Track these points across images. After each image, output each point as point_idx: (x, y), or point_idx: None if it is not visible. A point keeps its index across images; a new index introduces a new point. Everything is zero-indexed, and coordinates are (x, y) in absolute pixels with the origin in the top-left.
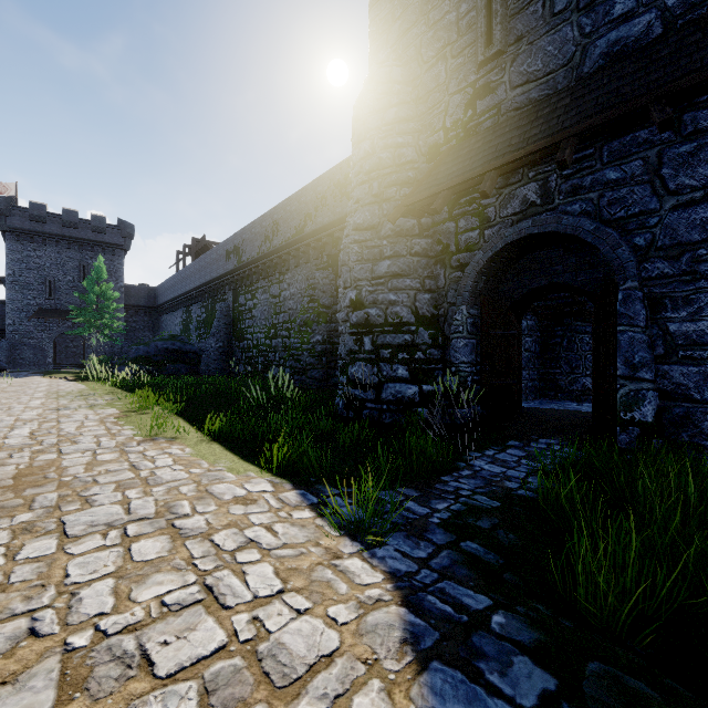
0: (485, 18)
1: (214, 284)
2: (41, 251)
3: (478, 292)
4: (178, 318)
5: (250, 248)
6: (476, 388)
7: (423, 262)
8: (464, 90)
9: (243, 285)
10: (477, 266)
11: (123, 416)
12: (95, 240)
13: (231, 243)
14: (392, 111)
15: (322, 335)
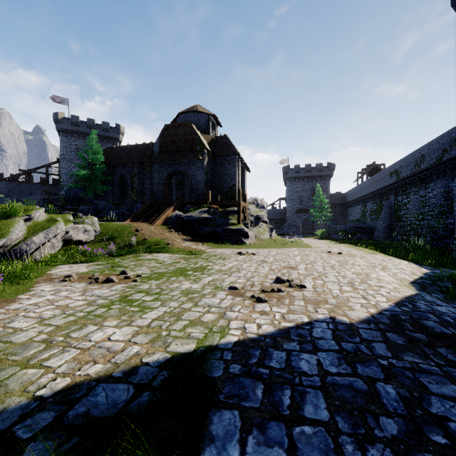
0: None
1: (381, 191)
2: (297, 185)
3: None
4: (358, 209)
5: (405, 170)
6: None
7: None
8: None
9: (400, 191)
10: None
11: (357, 249)
12: (317, 175)
13: (392, 168)
14: None
15: (453, 219)
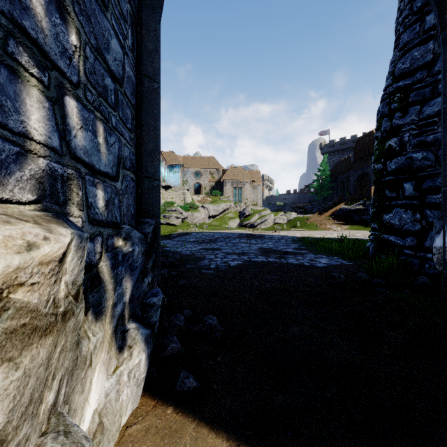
0: None
1: None
2: None
3: None
4: None
5: None
6: None
7: None
8: None
9: None
10: None
11: None
12: None
13: None
14: None
15: None
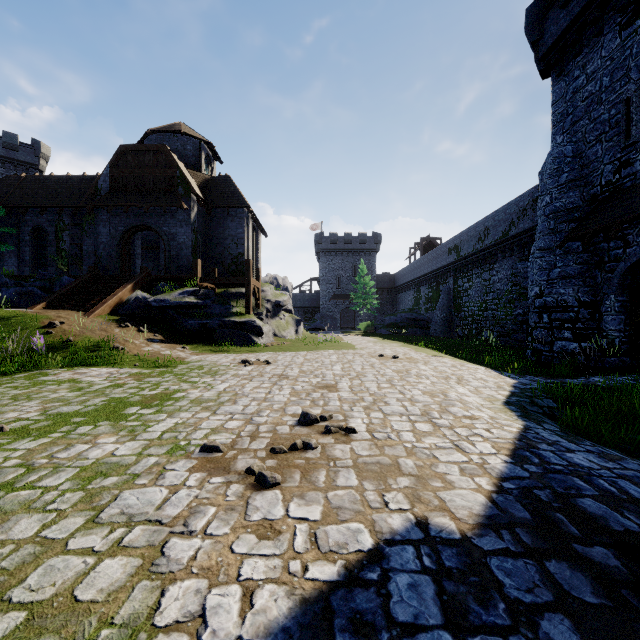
0: (625, 121)
1: (438, 272)
2: (334, 260)
3: (625, 286)
4: (410, 295)
5: (466, 246)
6: (624, 346)
7: (585, 268)
8: (613, 162)
9: (461, 272)
10: (620, 271)
11: (415, 349)
12: (360, 249)
13: (452, 243)
14: (563, 176)
15: (522, 309)
